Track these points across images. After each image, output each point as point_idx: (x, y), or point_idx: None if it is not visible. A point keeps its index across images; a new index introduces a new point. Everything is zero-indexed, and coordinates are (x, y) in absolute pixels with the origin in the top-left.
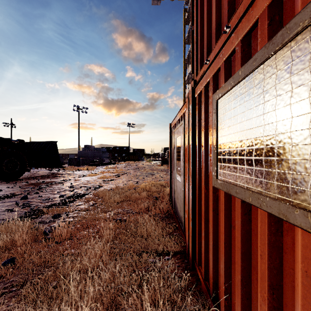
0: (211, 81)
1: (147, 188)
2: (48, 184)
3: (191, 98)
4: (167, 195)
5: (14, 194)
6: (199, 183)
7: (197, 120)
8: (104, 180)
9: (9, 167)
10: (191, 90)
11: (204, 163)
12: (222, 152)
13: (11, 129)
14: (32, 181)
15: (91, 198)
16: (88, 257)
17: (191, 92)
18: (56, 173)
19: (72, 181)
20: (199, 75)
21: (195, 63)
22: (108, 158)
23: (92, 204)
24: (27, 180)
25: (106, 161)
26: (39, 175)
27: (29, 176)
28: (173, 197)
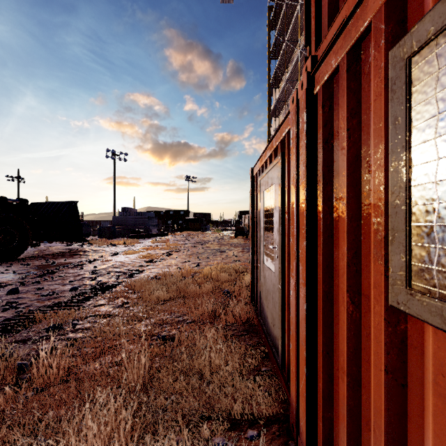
0: (379, 19)
1: (213, 276)
2: (59, 267)
3: (305, 97)
4: (246, 288)
5: (0, 284)
6: (328, 285)
7: (320, 142)
8: (147, 261)
9: (2, 241)
10: (306, 77)
11: (346, 238)
12: (438, 210)
13: (18, 185)
14: (36, 262)
15: (121, 293)
16: (83, 441)
17: (305, 83)
18: (76, 250)
19: (98, 262)
20: (329, 37)
21: (314, 21)
22: (156, 226)
23: (120, 303)
24: (30, 260)
25: (154, 231)
26: (50, 252)
27: (35, 254)
28: (258, 295)
